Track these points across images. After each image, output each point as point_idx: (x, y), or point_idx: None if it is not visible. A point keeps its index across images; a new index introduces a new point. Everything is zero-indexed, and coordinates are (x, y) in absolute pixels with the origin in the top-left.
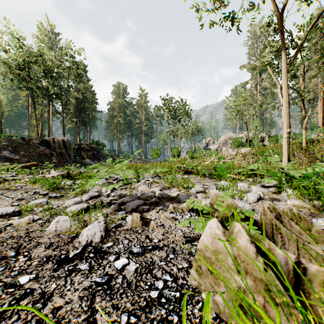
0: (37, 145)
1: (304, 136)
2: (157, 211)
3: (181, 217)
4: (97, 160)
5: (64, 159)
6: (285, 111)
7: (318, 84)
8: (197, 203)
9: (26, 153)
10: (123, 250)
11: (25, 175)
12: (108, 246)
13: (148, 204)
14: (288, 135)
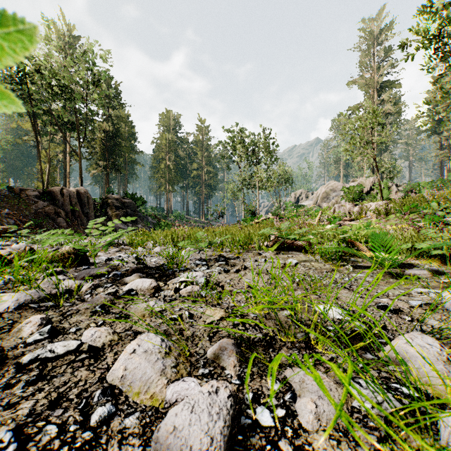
0: (33, 199)
1: None
2: None
3: None
4: (133, 222)
5: (78, 221)
6: None
7: None
8: None
9: (12, 211)
10: None
11: None
12: None
13: None
14: None
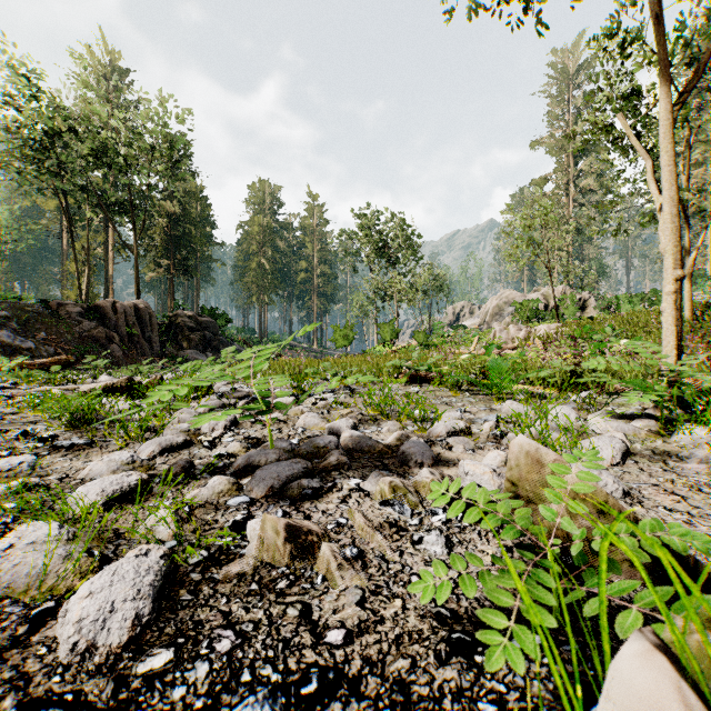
0: (76, 318)
1: (686, 296)
2: (344, 496)
3: (419, 523)
4: (214, 351)
5: (138, 350)
6: (669, 224)
7: (706, 182)
8: (454, 466)
9: (50, 336)
10: (201, 703)
11: (35, 386)
12: (150, 669)
13: (319, 472)
14: (678, 287)
